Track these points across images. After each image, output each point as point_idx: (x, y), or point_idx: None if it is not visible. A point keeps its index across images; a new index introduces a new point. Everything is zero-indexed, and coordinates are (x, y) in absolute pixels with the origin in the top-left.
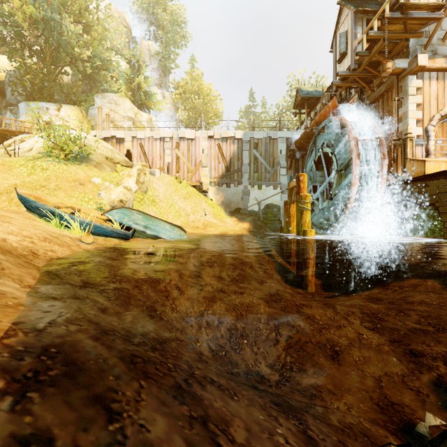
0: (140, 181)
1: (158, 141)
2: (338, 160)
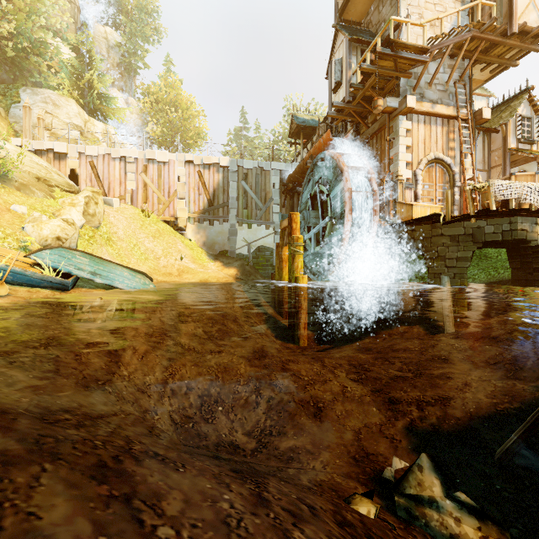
0: (88, 213)
1: (117, 161)
2: (332, 199)
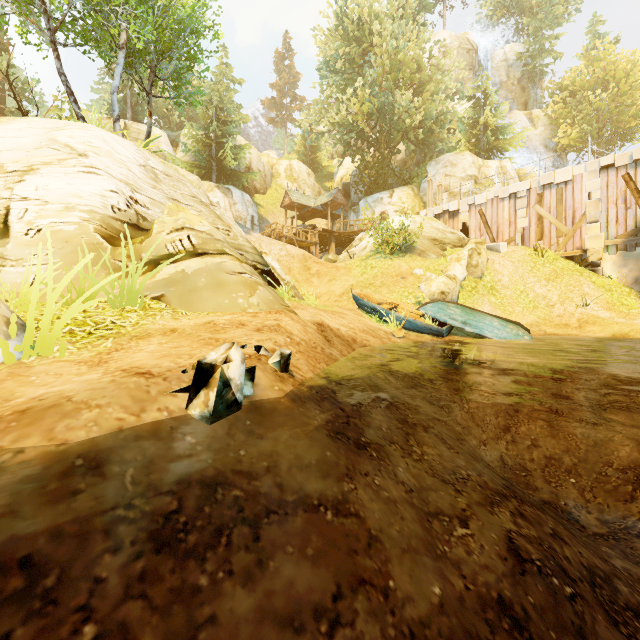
0: (471, 265)
1: (505, 201)
2: None
